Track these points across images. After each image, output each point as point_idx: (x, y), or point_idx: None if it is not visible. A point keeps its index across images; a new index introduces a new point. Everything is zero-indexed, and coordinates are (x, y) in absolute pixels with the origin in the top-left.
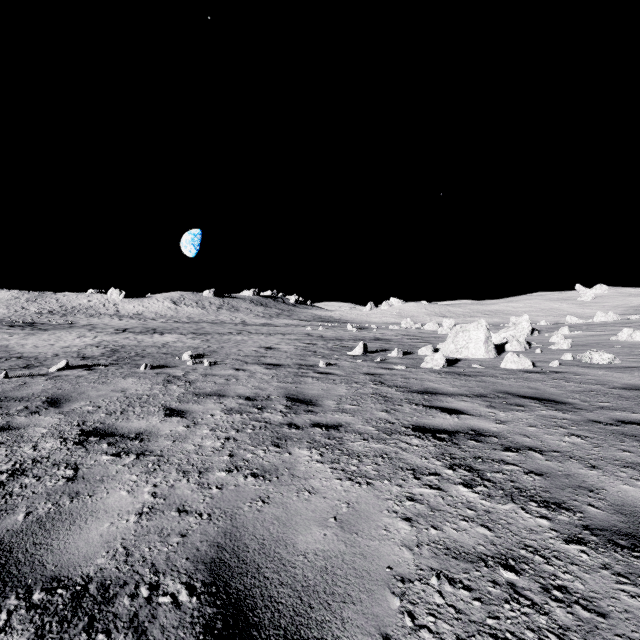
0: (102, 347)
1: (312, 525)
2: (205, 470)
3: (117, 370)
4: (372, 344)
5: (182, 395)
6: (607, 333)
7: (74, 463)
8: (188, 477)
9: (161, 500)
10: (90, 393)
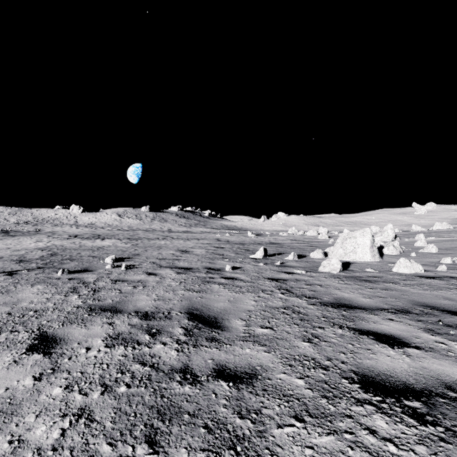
0: (46, 250)
1: None
2: None
3: (35, 275)
4: (269, 248)
5: (74, 310)
6: (456, 239)
7: None
8: None
9: None
10: None
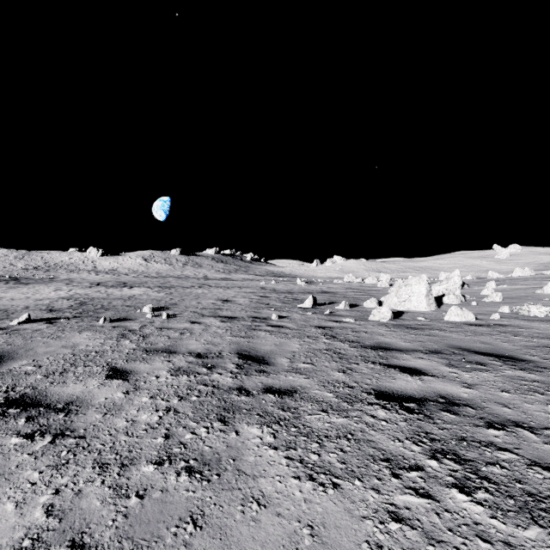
0: (72, 300)
1: None
2: (129, 462)
3: (77, 323)
4: (320, 297)
5: (132, 352)
6: (531, 287)
7: None
8: (104, 475)
9: (55, 522)
10: (38, 349)
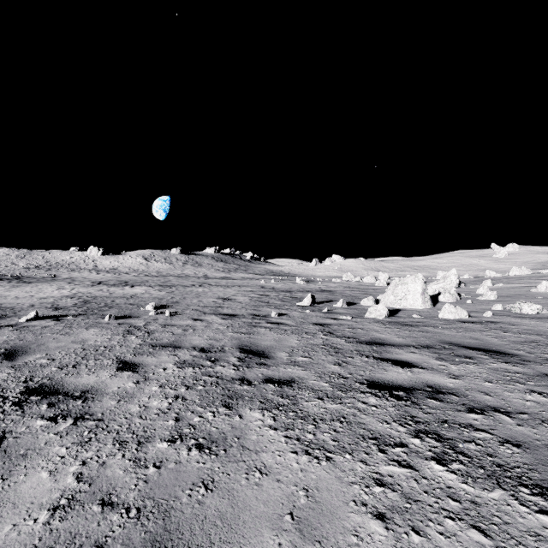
0: (76, 298)
1: (263, 527)
2: (145, 440)
3: (83, 320)
4: (318, 295)
5: (138, 346)
6: (526, 285)
7: (2, 430)
8: (124, 450)
9: (85, 486)
10: (49, 344)
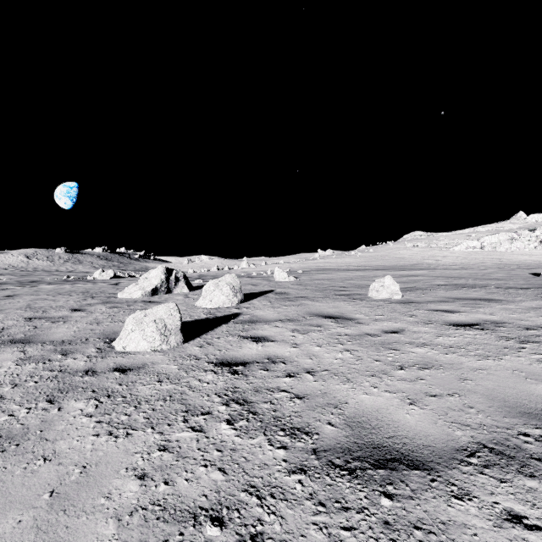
0: None
1: None
2: None
3: None
4: None
5: None
6: None
7: None
8: None
9: None
10: None
